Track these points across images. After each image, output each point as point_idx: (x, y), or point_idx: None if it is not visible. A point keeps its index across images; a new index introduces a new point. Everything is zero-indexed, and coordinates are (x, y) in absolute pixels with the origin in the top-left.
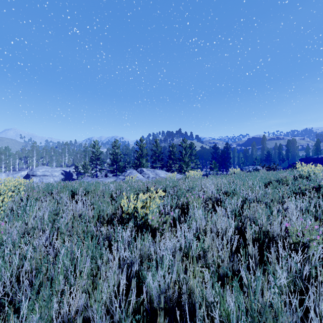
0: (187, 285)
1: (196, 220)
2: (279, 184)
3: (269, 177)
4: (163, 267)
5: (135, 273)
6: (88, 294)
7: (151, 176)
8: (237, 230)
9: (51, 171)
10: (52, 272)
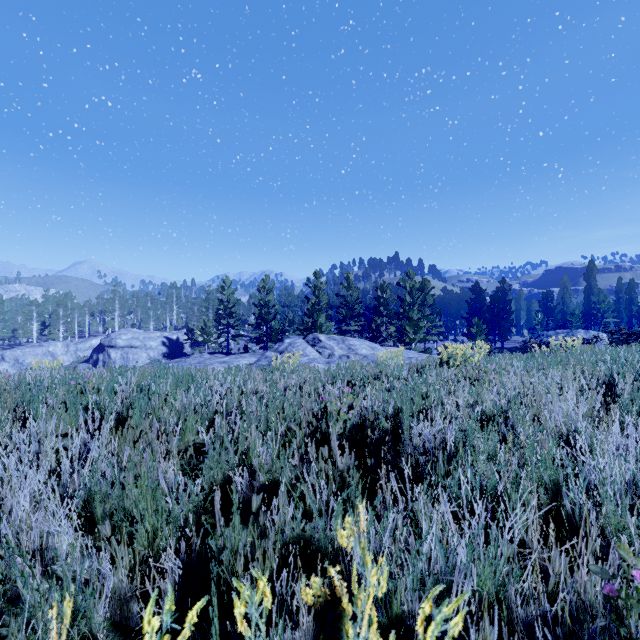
0: None
1: None
2: None
3: None
4: None
5: None
6: None
7: (338, 353)
8: None
9: (143, 339)
10: None
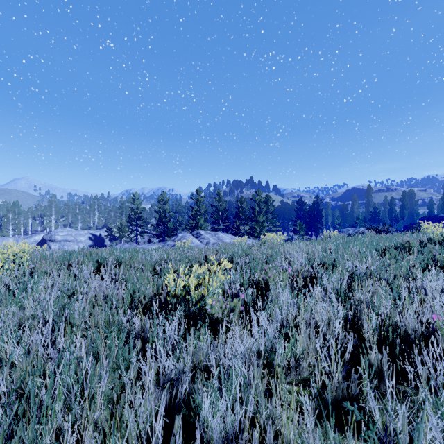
0: (273, 425)
1: (280, 307)
2: (399, 252)
3: (382, 243)
4: (230, 388)
5: (184, 393)
6: (104, 433)
7: (212, 241)
8: (346, 323)
9: (75, 235)
10: (43, 396)
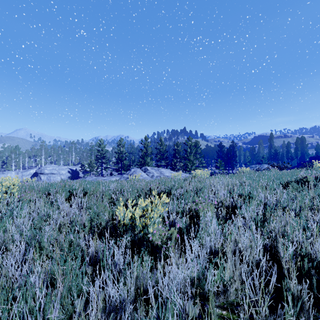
0: None
1: (208, 234)
2: (298, 185)
3: (284, 177)
4: (167, 318)
5: (128, 314)
6: None
7: (156, 175)
8: (265, 250)
9: (58, 170)
10: None
